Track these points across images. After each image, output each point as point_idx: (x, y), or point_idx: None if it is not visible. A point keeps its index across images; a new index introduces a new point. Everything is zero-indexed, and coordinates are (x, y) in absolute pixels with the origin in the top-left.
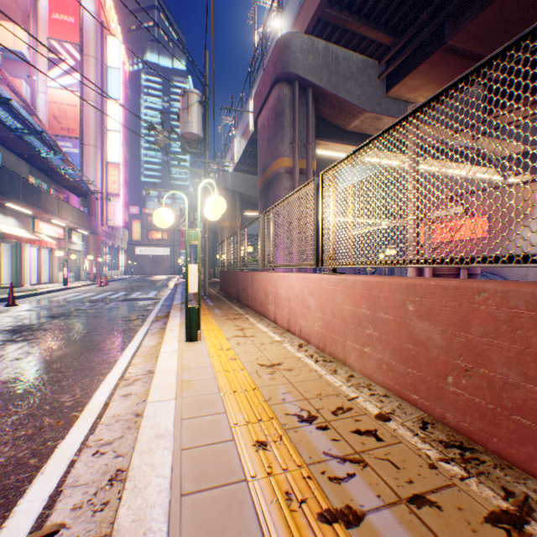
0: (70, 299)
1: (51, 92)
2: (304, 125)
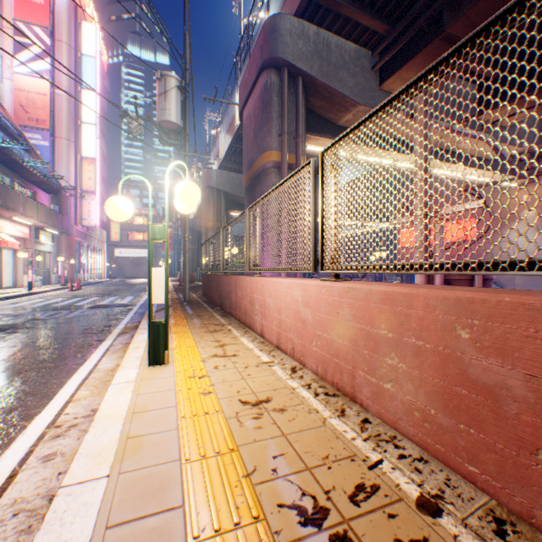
0: (29, 307)
1: (17, 79)
2: (293, 116)
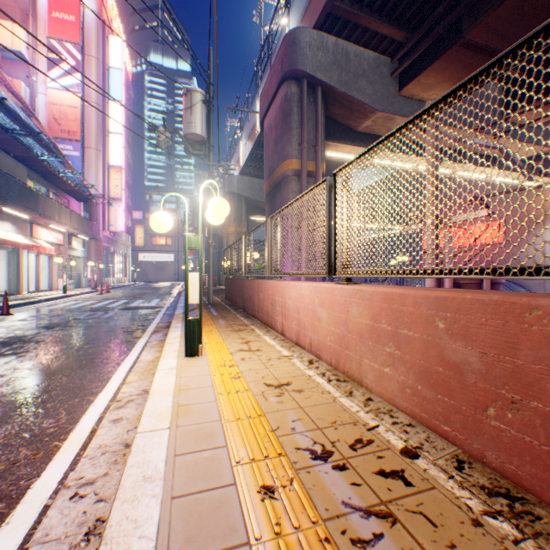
0: (68, 308)
1: (51, 93)
2: (312, 125)
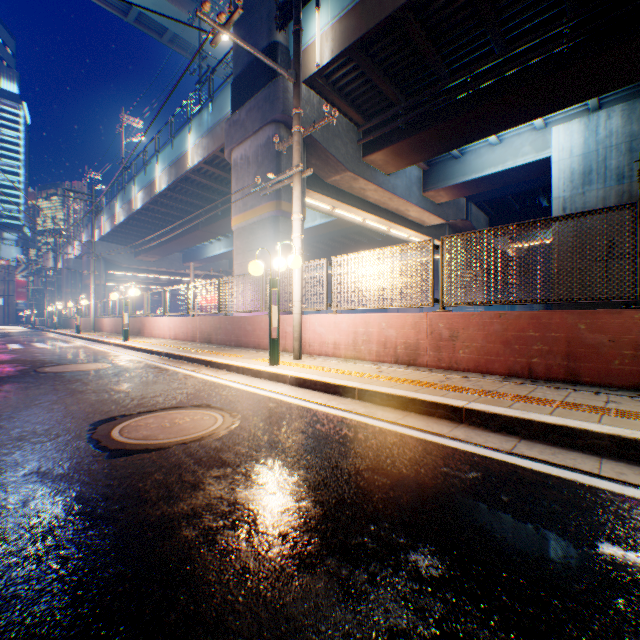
0: None
1: None
2: (100, 269)
